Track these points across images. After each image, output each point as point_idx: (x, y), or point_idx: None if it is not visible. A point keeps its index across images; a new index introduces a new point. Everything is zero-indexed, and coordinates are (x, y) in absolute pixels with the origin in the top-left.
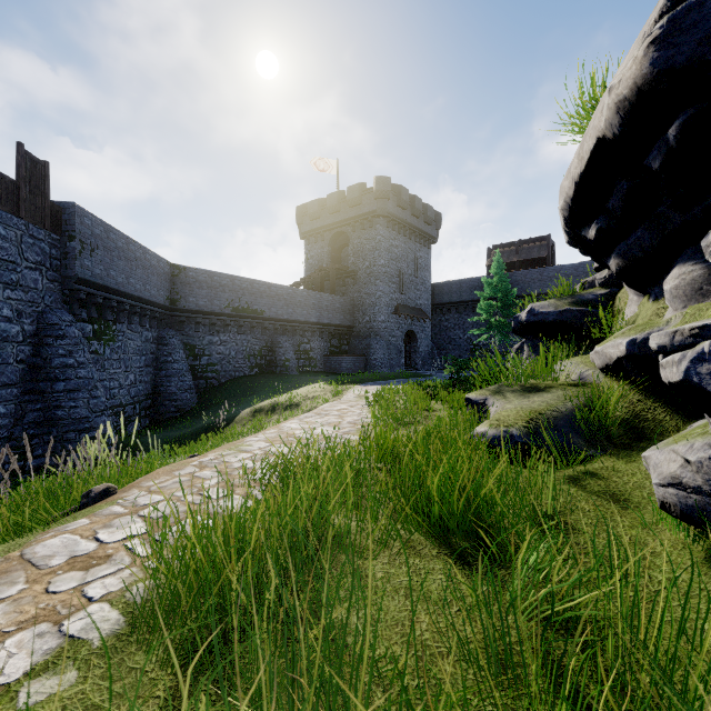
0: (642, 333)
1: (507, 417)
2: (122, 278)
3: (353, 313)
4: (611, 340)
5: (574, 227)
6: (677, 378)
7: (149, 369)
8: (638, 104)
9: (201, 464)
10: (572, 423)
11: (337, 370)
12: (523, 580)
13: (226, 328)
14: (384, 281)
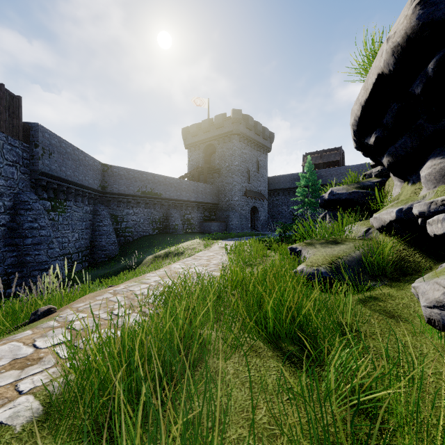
0: (406, 205)
1: (317, 260)
2: (70, 172)
3: (218, 195)
4: (385, 210)
5: (360, 137)
6: (441, 231)
7: (88, 230)
8: (407, 48)
9: (115, 292)
10: (360, 264)
11: (208, 231)
12: (335, 378)
13: (137, 204)
14: (238, 175)
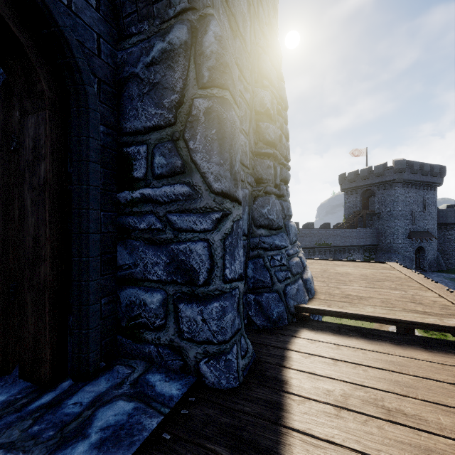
0: None
1: None
2: None
3: (378, 237)
4: None
5: None
6: None
7: None
8: None
9: None
10: None
11: None
12: None
13: (314, 253)
14: (401, 220)
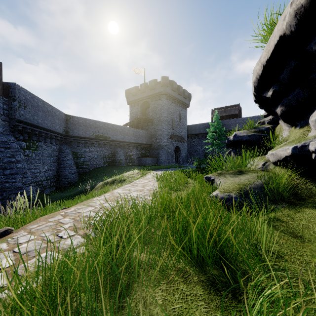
0: (300, 143)
1: (228, 187)
2: (41, 120)
3: (151, 138)
4: (281, 147)
5: (259, 91)
6: None
7: (55, 163)
8: (310, 8)
9: (65, 214)
10: (262, 190)
11: (144, 164)
12: None
13: (92, 144)
14: (165, 124)
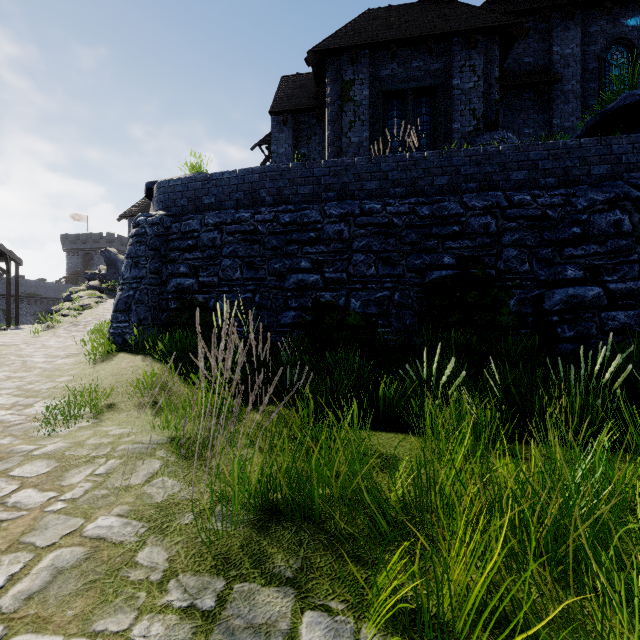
0: None
1: None
2: None
3: None
4: None
5: None
6: None
7: None
8: None
9: None
10: None
11: None
12: None
13: (21, 302)
14: None
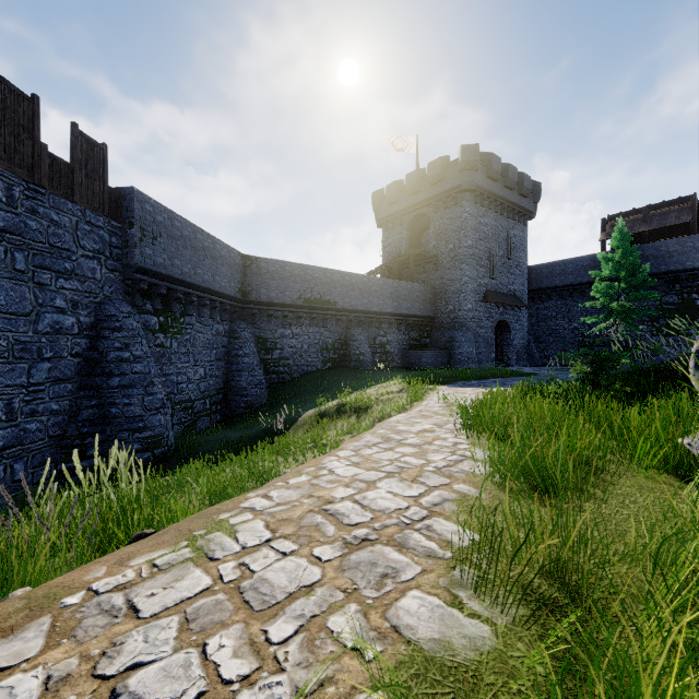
0: None
1: None
2: (189, 268)
3: (435, 303)
4: None
5: None
6: None
7: (220, 363)
8: None
9: (73, 615)
10: None
11: (416, 365)
12: None
13: (298, 320)
14: (471, 264)
